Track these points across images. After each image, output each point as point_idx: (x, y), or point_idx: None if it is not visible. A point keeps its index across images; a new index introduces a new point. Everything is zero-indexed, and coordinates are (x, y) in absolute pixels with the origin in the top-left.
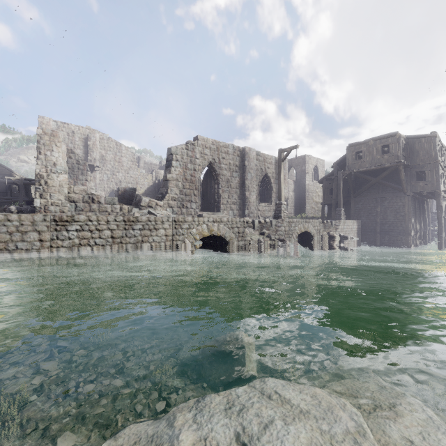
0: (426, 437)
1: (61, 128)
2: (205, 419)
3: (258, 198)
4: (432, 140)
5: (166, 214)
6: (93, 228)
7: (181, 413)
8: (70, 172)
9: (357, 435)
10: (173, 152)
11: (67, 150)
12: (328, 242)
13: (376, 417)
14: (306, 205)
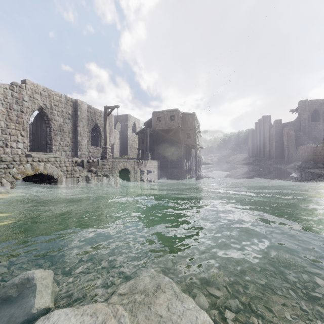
0: (170, 308)
1: None
2: None
3: (89, 142)
4: (193, 116)
5: None
6: None
7: None
8: None
9: None
10: None
11: None
12: (140, 175)
13: (143, 305)
14: (128, 150)
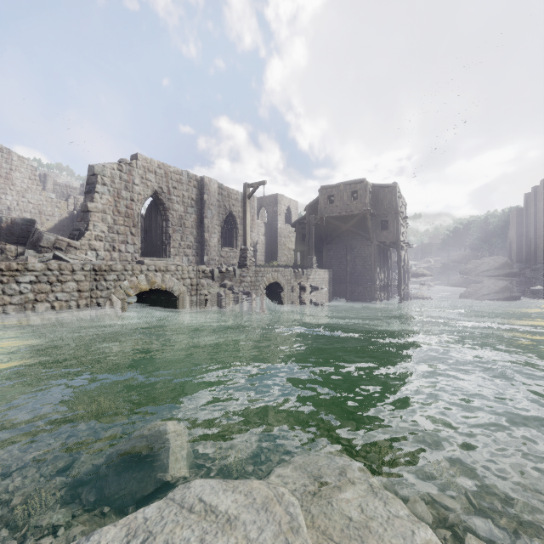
0: (364, 508)
1: None
2: None
3: (220, 241)
4: (393, 190)
5: (85, 259)
6: None
7: None
8: None
9: (289, 534)
10: (97, 173)
11: None
12: (299, 294)
13: (320, 497)
14: (278, 252)
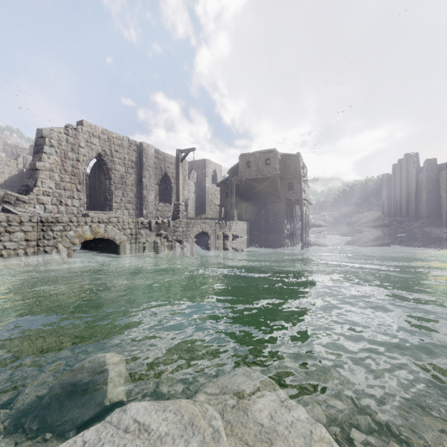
0: (273, 415)
1: None
2: None
3: (157, 197)
4: (297, 159)
5: (33, 212)
6: None
7: None
8: None
9: (212, 444)
10: (45, 135)
11: None
12: (223, 242)
13: (238, 409)
14: (206, 207)
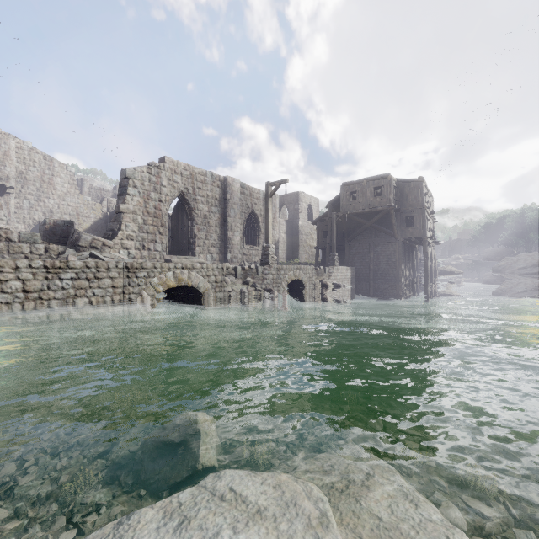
0: (394, 509)
1: None
2: None
3: (243, 239)
4: (419, 185)
5: (118, 257)
6: None
7: None
8: None
9: (319, 529)
10: (129, 176)
11: None
12: (321, 292)
13: (348, 495)
14: (299, 250)
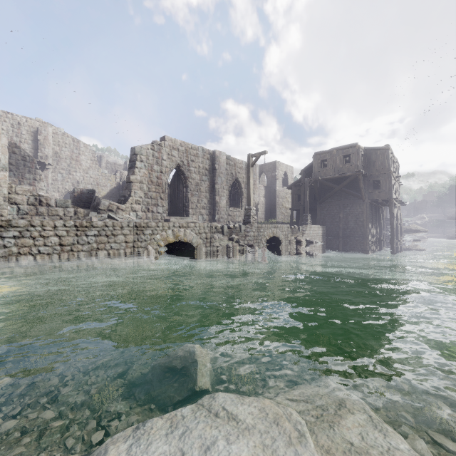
0: (364, 437)
1: (3, 118)
2: (141, 450)
3: (228, 203)
4: (386, 152)
5: (129, 218)
6: (36, 234)
7: (114, 446)
8: (13, 169)
9: (299, 446)
10: (137, 152)
11: (10, 144)
12: (295, 247)
13: (322, 421)
14: (276, 211)
